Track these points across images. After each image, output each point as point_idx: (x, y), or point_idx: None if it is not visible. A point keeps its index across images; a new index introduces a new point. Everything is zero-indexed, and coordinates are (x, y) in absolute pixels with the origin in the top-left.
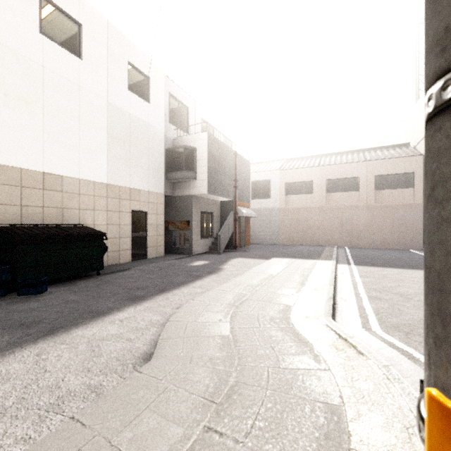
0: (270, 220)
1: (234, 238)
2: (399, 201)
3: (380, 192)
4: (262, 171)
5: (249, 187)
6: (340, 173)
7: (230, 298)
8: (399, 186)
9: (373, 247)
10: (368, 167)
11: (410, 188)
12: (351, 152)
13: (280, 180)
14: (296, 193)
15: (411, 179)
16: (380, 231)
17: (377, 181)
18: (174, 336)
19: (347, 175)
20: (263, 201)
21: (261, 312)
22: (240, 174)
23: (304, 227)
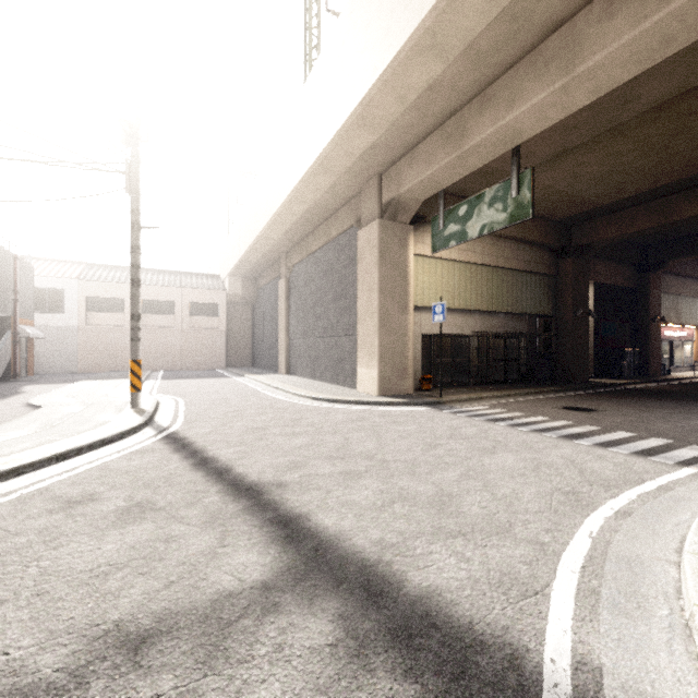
0: (63, 343)
1: (13, 365)
2: (209, 327)
3: (193, 318)
4: (50, 276)
5: (32, 299)
6: (156, 295)
7: (63, 396)
8: (209, 314)
9: (188, 369)
10: (183, 293)
11: (217, 317)
12: (169, 273)
13: (80, 292)
14: (103, 310)
15: (218, 309)
16: (193, 354)
17: (191, 308)
18: (45, 404)
19: (164, 298)
20: (51, 316)
21: (91, 396)
22: (21, 282)
23: (113, 351)
